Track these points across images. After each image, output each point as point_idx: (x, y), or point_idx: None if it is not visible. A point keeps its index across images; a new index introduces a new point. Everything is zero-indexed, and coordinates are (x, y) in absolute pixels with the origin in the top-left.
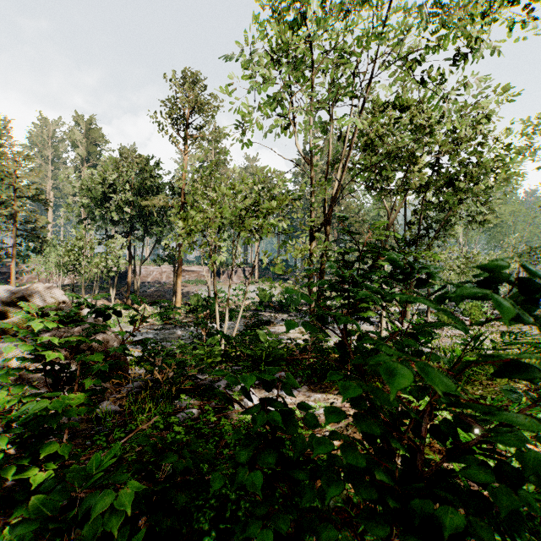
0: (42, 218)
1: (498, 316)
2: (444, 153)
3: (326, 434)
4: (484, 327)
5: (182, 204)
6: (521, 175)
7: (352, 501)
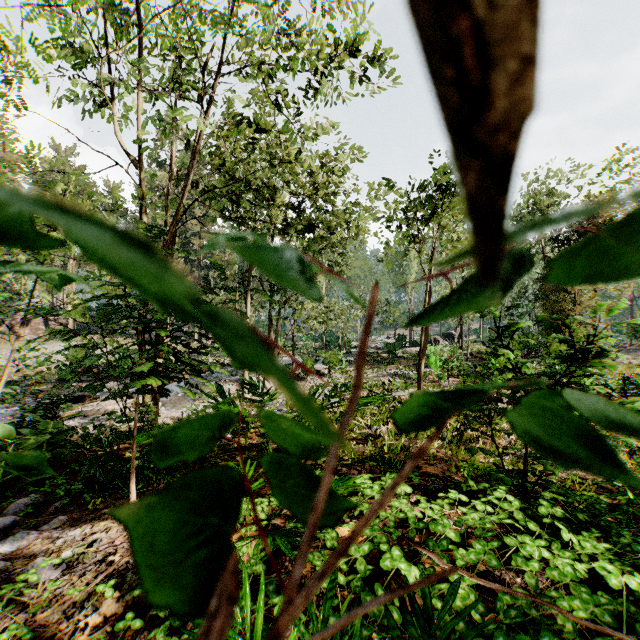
0: None
1: (351, 362)
2: (306, 196)
3: (29, 638)
4: (341, 374)
5: None
6: (366, 231)
7: None
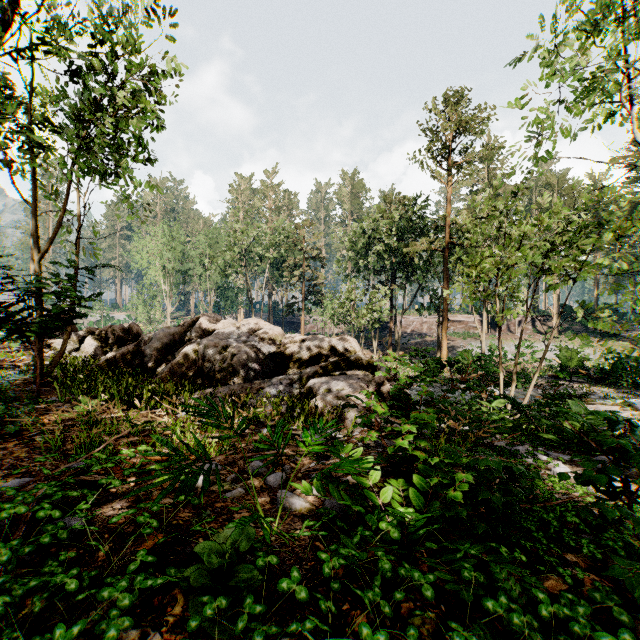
0: (321, 275)
1: None
2: None
3: None
4: None
5: (447, 245)
6: None
7: None
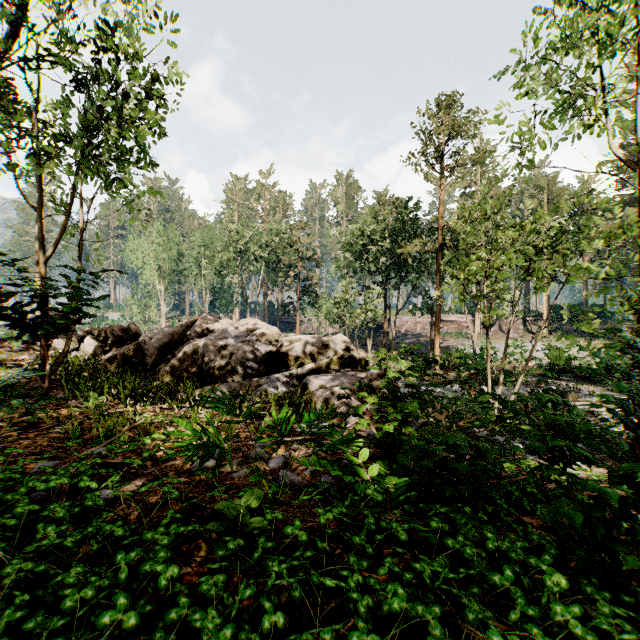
0: (316, 275)
1: None
2: None
3: None
4: None
5: (440, 246)
6: None
7: None
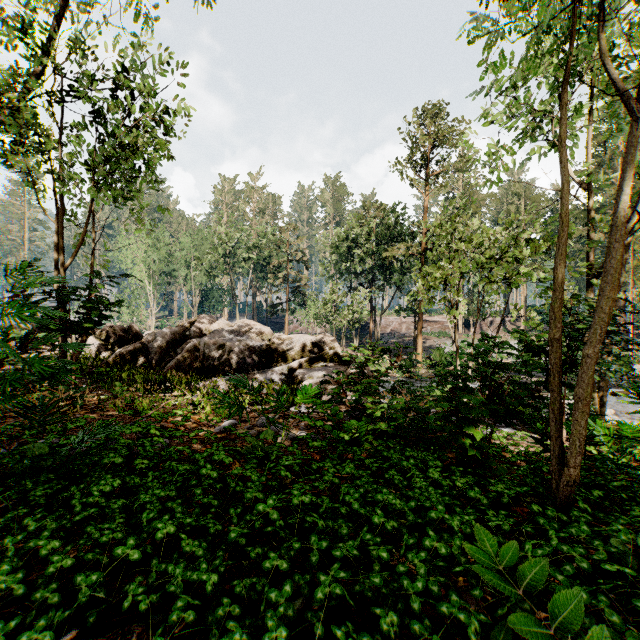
0: (304, 277)
1: None
2: None
3: (520, 446)
4: None
5: (422, 250)
6: None
7: (512, 461)
